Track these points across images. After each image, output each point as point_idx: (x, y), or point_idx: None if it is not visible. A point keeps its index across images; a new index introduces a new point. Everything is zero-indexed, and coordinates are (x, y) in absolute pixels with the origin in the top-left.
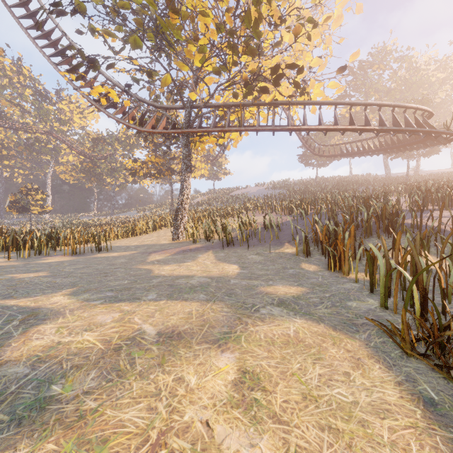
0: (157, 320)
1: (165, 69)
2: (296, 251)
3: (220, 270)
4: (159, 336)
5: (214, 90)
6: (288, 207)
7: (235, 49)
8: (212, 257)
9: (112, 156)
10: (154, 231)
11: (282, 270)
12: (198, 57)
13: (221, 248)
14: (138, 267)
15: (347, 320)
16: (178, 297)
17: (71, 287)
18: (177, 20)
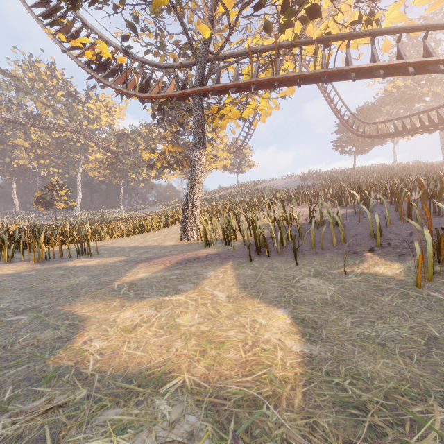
0: None
1: None
2: (417, 277)
3: (247, 339)
4: None
5: (236, 17)
6: (338, 196)
7: None
8: (231, 277)
9: (135, 151)
10: (166, 227)
11: (440, 355)
12: None
13: (246, 258)
14: (72, 306)
15: None
16: None
17: None
18: None
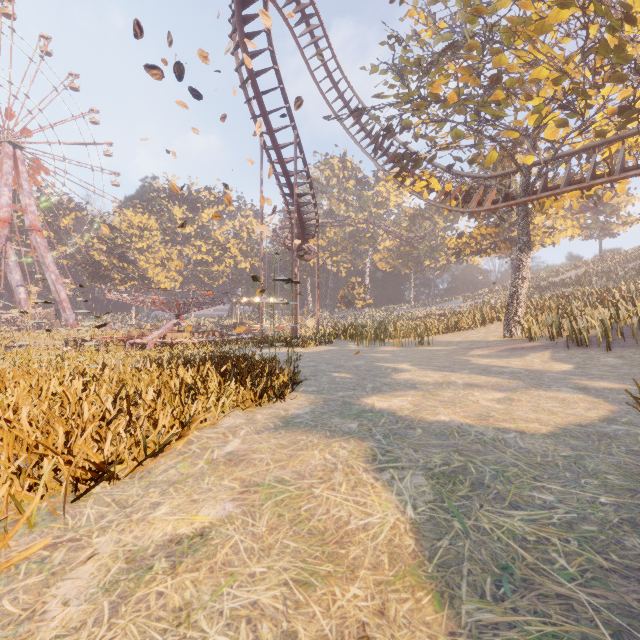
0: (465, 380)
1: (491, 139)
2: None
3: (544, 367)
4: (465, 384)
5: (561, 143)
6: None
7: (584, 94)
8: (546, 356)
9: (431, 232)
10: (482, 326)
11: (634, 375)
12: (533, 117)
13: (565, 348)
14: (458, 357)
15: (633, 402)
16: (486, 375)
17: (409, 362)
18: (501, 97)
